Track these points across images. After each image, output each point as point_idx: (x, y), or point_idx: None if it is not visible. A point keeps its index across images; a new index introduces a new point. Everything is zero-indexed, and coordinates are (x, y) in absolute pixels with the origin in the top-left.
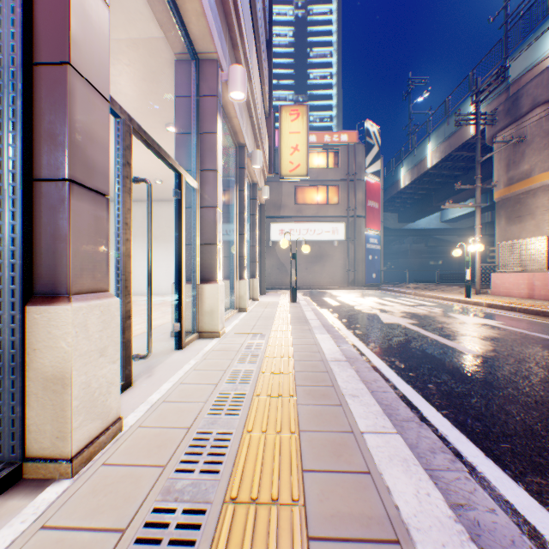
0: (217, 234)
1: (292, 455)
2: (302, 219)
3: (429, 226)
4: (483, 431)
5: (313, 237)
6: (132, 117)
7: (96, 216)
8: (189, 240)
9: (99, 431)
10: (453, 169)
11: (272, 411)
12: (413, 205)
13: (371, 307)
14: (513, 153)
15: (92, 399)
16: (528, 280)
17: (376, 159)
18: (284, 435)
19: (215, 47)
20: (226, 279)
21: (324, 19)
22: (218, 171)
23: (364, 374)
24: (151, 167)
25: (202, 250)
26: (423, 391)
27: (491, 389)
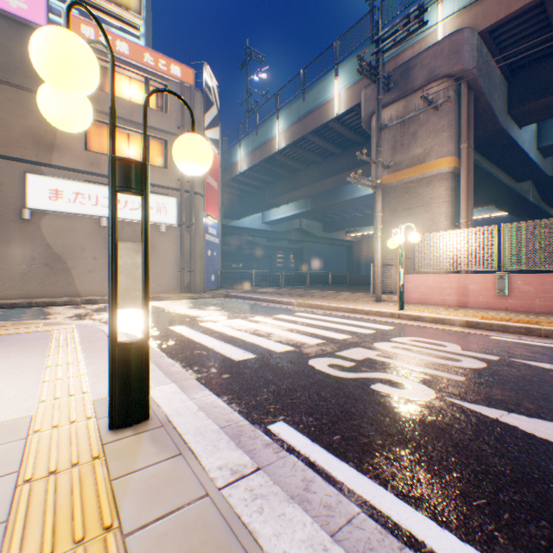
0: None
1: None
2: (102, 179)
3: (253, 226)
4: None
5: (124, 213)
6: None
7: None
8: None
9: None
10: (296, 161)
11: None
12: (244, 199)
13: (349, 360)
14: (402, 134)
15: None
16: (460, 284)
17: (216, 124)
18: None
19: None
20: None
21: None
22: None
23: None
24: None
25: None
26: None
27: None
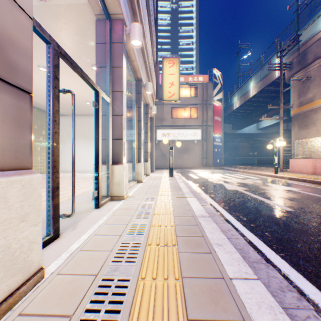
0: (123, 133)
1: (178, 304)
2: (175, 127)
3: (250, 132)
4: (314, 271)
5: (182, 138)
6: (60, 45)
7: (18, 108)
8: (104, 136)
9: (20, 283)
10: (265, 97)
11: (160, 258)
12: (241, 119)
13: (218, 179)
14: (302, 87)
15: (12, 258)
16: (313, 163)
17: (219, 92)
18: (170, 282)
19: (121, 10)
20: (129, 162)
21: (188, 10)
22: (123, 91)
23: (220, 225)
24: (83, 93)
25: (113, 143)
26: (263, 238)
27: (308, 236)
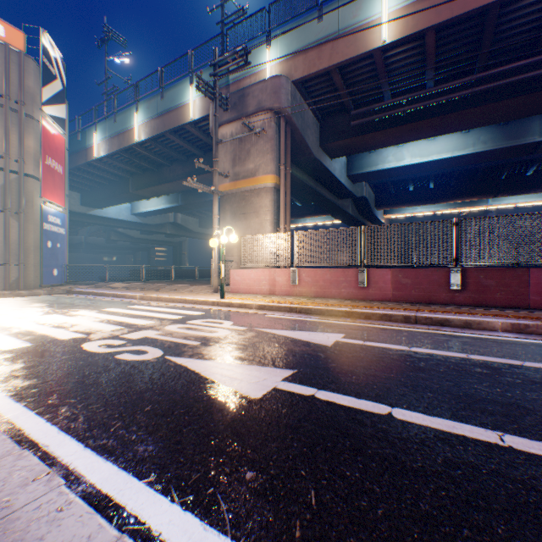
0: None
1: None
2: None
3: (121, 217)
4: None
5: None
6: None
7: None
8: None
9: None
10: (160, 155)
11: None
12: (106, 187)
13: (124, 340)
14: (240, 150)
15: None
16: (271, 276)
17: (60, 101)
18: None
19: None
20: None
21: None
22: None
23: None
24: None
25: None
26: None
27: None
